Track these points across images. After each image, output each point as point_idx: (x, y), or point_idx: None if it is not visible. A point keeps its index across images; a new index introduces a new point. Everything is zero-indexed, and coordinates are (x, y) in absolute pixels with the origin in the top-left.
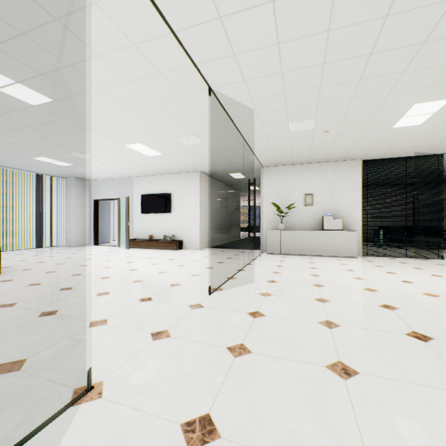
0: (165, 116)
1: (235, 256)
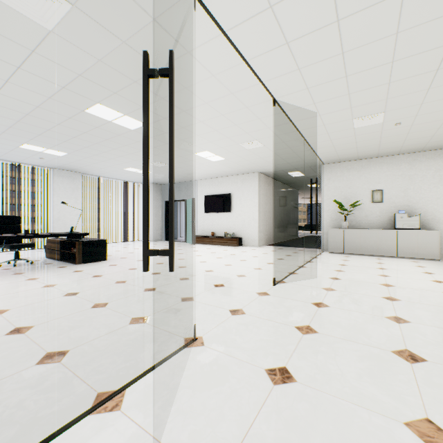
0: (231, 127)
1: (295, 254)
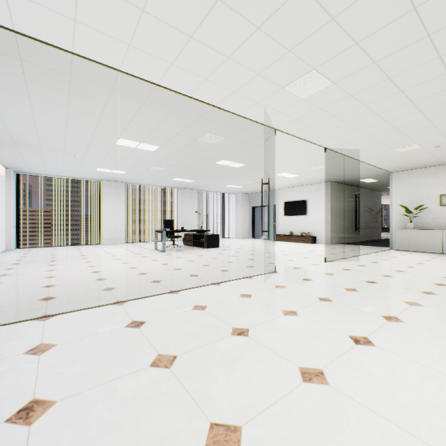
0: (300, 160)
1: (359, 250)
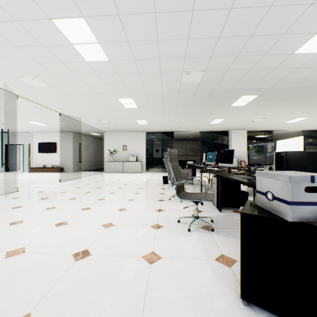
0: (45, 117)
1: (88, 174)
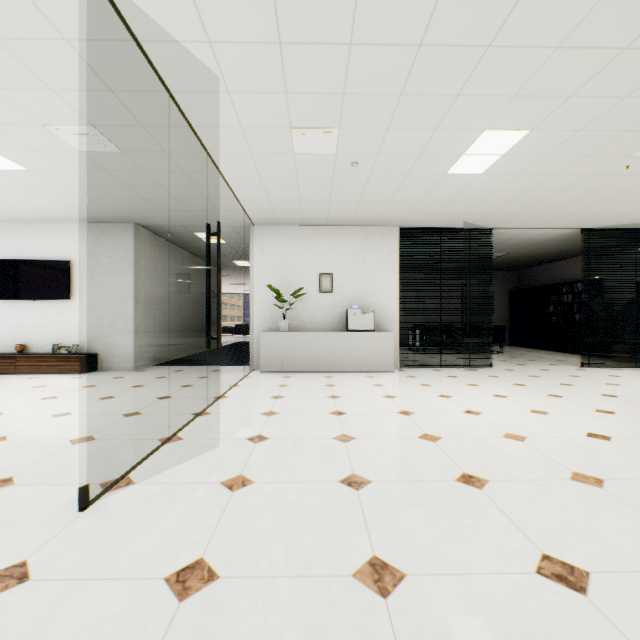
0: None
1: (201, 381)
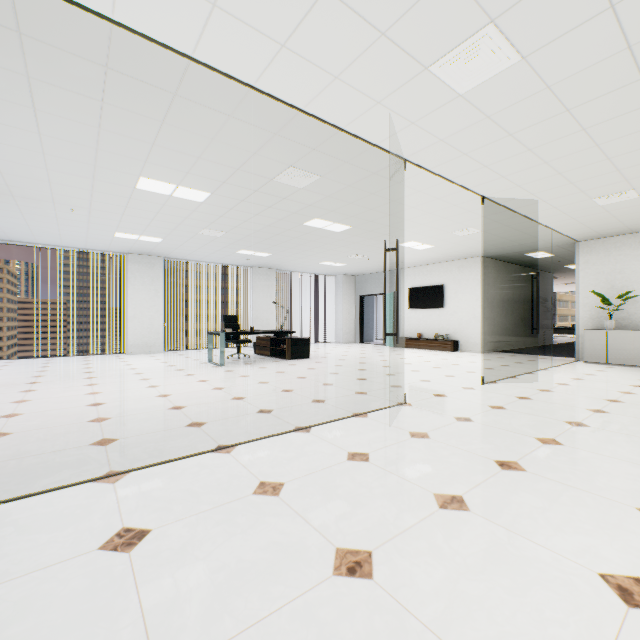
0: (439, 220)
1: (529, 362)
